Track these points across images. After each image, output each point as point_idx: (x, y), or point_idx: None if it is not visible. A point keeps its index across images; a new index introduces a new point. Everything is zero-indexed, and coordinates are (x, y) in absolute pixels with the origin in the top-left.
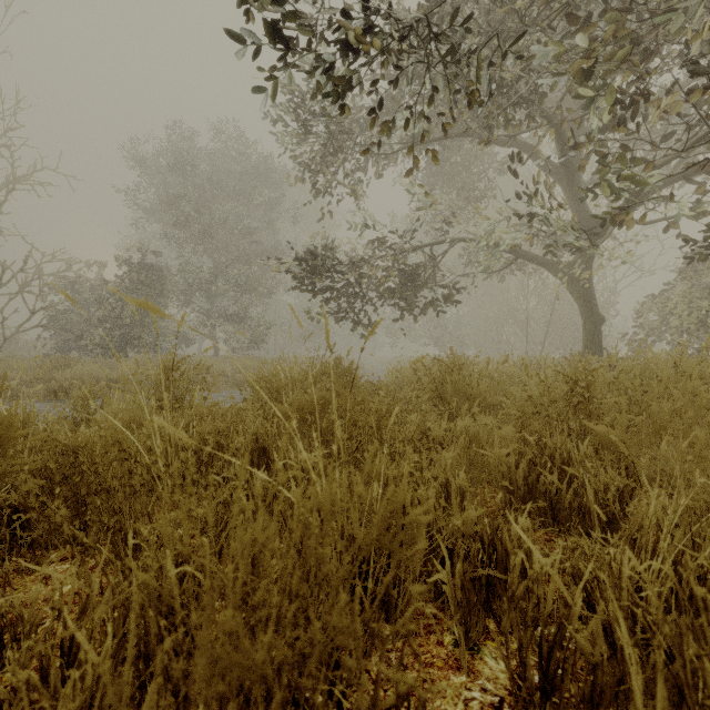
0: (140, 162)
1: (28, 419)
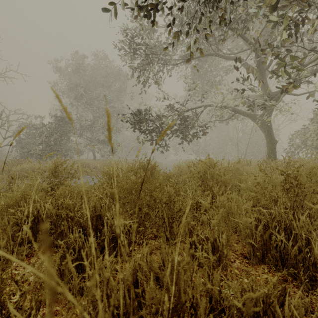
0: (58, 69)
1: None
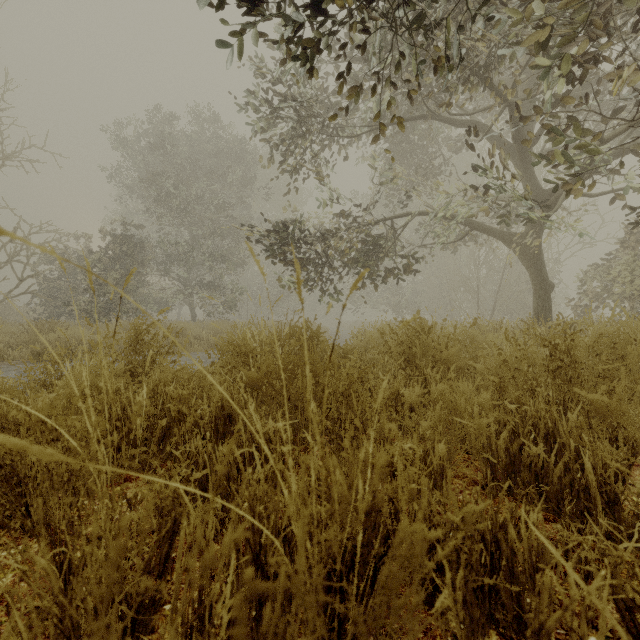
0: (123, 143)
1: None
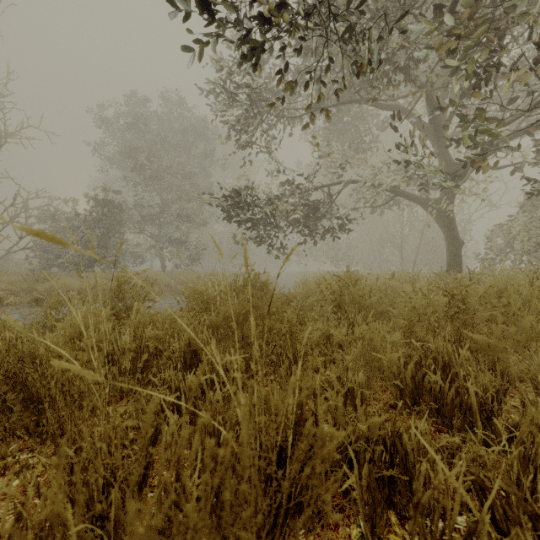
0: (105, 122)
1: (2, 326)
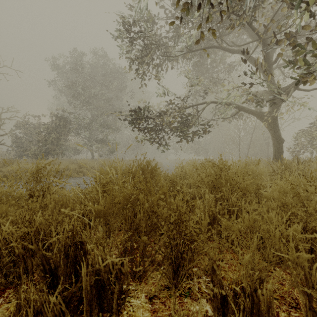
0: (55, 67)
1: None
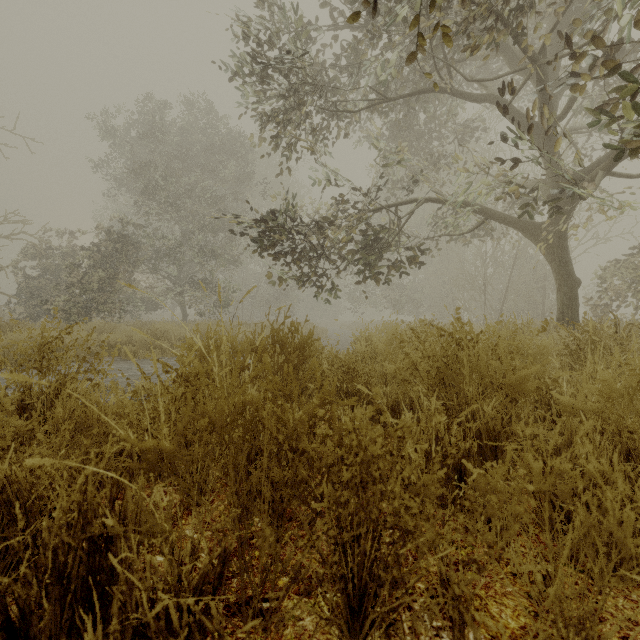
0: (108, 132)
1: None
